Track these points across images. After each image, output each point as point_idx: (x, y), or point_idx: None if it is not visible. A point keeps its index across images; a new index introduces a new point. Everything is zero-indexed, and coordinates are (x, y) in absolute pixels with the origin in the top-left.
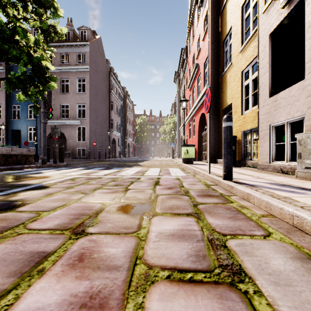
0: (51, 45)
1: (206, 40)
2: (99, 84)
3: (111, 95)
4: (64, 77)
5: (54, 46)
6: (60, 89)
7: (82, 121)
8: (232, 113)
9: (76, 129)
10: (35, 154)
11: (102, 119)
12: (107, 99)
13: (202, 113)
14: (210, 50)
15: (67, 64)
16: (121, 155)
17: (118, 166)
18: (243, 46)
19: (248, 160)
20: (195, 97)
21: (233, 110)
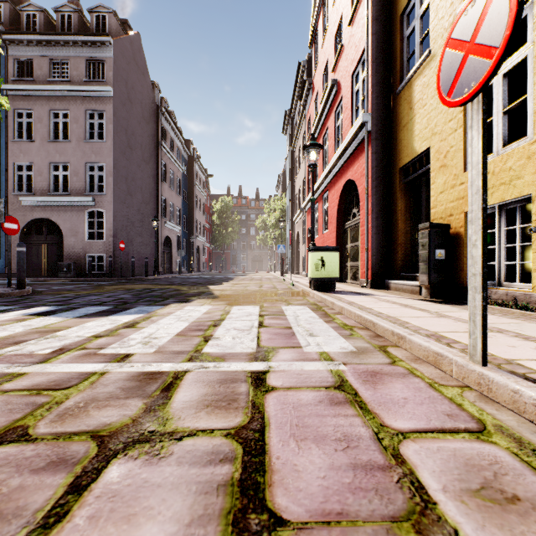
0: (29, 39)
1: (359, 18)
2: (136, 127)
3: (162, 152)
4: (59, 106)
5: (36, 41)
6: (51, 132)
7: (97, 199)
8: (431, 171)
9: (85, 216)
10: None
11: (142, 198)
12: (153, 160)
13: (348, 181)
14: (371, 35)
15: (66, 81)
16: (184, 269)
17: (152, 301)
18: None
19: (489, 286)
20: (329, 151)
21: (436, 163)
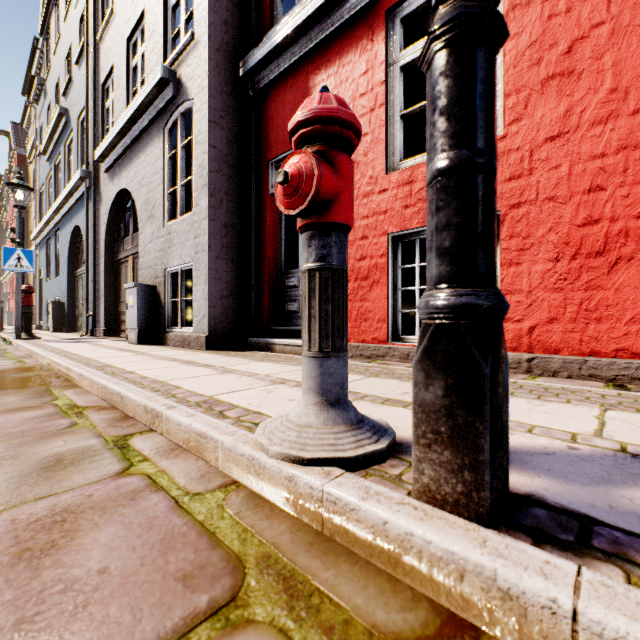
0: None
1: None
2: None
3: None
4: None
5: None
6: None
7: None
8: None
9: None
10: None
11: None
12: None
13: None
14: None
15: None
16: None
17: None
18: None
19: None
20: None
21: None
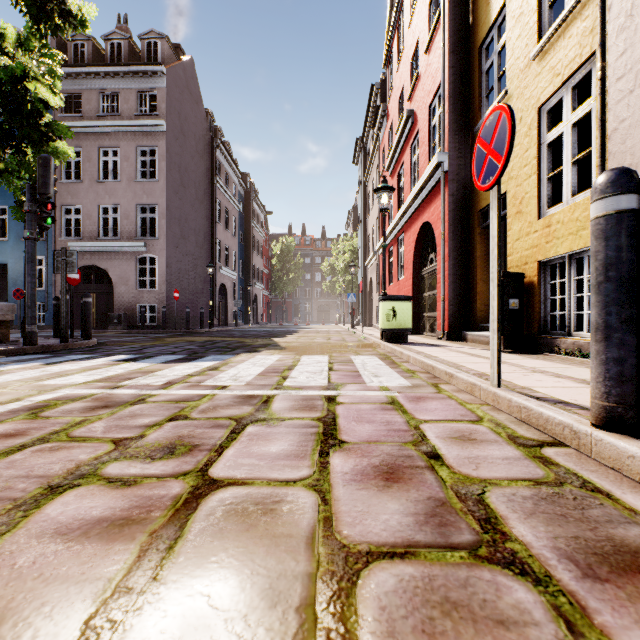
0: (78, 72)
1: (436, 47)
2: (190, 162)
3: (217, 189)
4: (109, 143)
5: (84, 74)
6: (100, 172)
7: (149, 243)
8: (508, 217)
9: (136, 263)
10: (24, 318)
11: (195, 241)
12: (207, 198)
13: (425, 223)
14: (447, 68)
15: (116, 116)
16: (240, 321)
17: (221, 351)
18: (544, 40)
19: (560, 336)
20: (405, 188)
21: (513, 209)
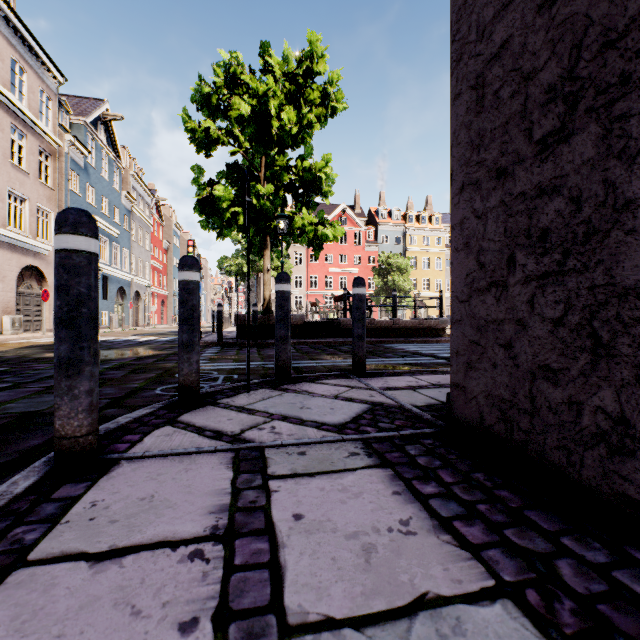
0: None
1: None
2: None
3: None
4: None
5: None
6: None
7: None
8: None
9: None
10: None
11: None
12: None
13: None
14: None
15: None
16: None
17: None
18: None
19: None
20: None
21: None
